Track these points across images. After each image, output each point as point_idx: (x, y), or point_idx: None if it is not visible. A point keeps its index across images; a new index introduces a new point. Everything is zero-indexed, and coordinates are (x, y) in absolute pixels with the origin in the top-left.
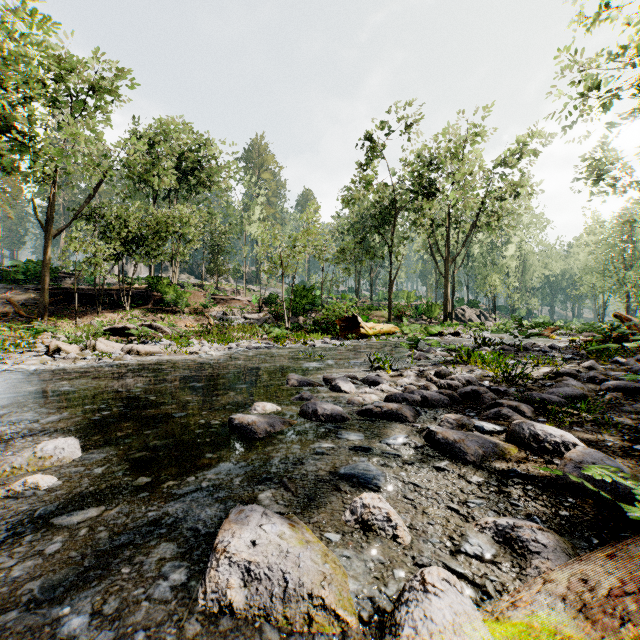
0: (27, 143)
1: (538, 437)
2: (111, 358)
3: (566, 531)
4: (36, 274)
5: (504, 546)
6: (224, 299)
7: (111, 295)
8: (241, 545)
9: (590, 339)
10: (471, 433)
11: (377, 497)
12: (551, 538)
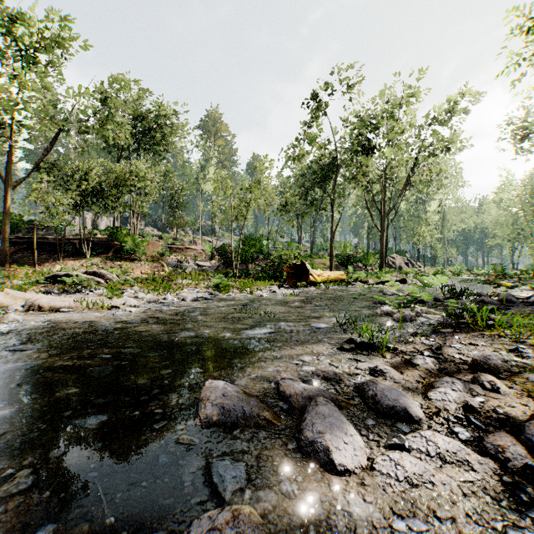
0: None
1: None
2: None
3: None
4: None
5: None
6: (180, 248)
7: (74, 244)
8: None
9: None
10: None
11: None
12: None
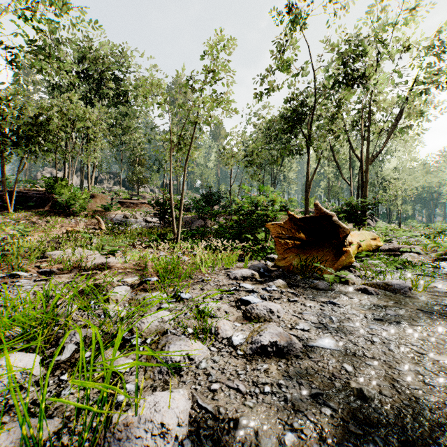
0: None
1: None
2: None
3: None
4: None
5: None
6: (134, 203)
7: (2, 196)
8: None
9: None
10: None
11: None
12: None
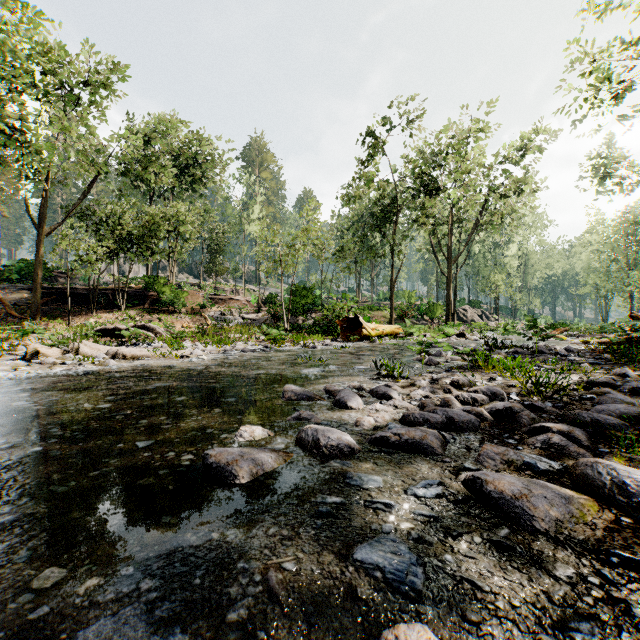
0: (17, 138)
1: (625, 488)
2: (93, 363)
3: None
4: (30, 273)
5: None
6: (222, 299)
7: (106, 295)
8: None
9: (605, 341)
10: (531, 481)
11: (426, 639)
12: None
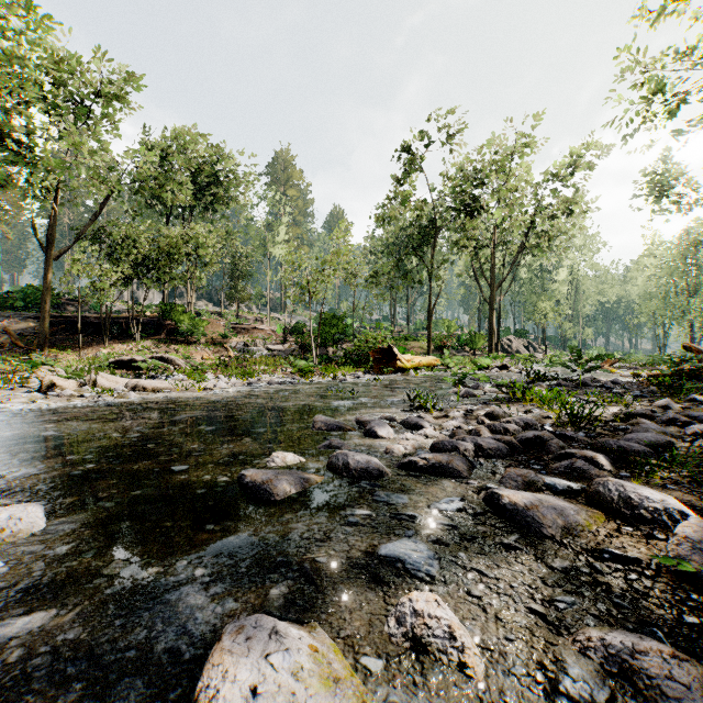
0: (25, 154)
1: (631, 501)
2: (112, 395)
3: (702, 651)
4: (37, 301)
5: (621, 681)
6: (245, 328)
7: (119, 324)
8: (235, 695)
9: (656, 373)
10: (545, 496)
11: (433, 599)
12: (693, 672)
